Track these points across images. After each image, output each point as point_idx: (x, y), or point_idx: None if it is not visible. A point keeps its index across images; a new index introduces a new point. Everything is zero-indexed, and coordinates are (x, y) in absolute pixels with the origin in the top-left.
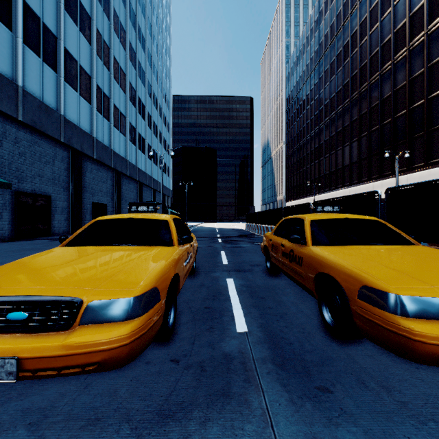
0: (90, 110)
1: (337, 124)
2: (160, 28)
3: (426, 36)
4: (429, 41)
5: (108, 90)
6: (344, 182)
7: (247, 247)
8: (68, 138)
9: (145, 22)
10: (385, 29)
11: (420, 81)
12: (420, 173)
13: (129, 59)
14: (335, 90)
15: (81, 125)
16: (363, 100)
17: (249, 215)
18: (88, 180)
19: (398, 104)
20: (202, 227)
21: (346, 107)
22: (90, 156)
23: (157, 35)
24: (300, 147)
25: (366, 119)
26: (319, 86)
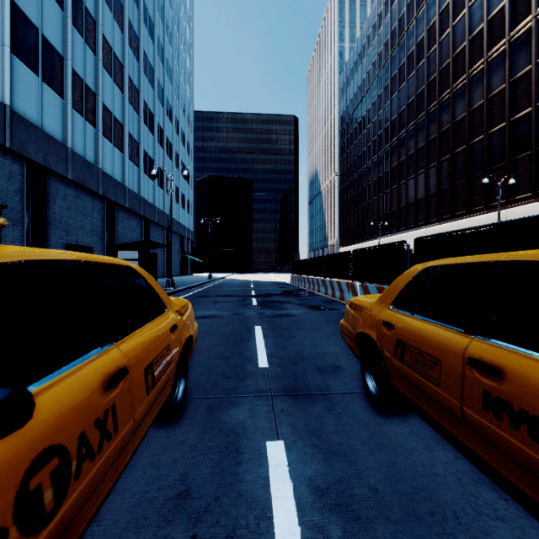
0: (61, 107)
1: (408, 146)
2: (177, 15)
3: (534, 21)
4: (538, 28)
5: (93, 83)
6: (418, 221)
7: (300, 315)
8: (20, 143)
9: (154, 1)
10: (474, 17)
11: (526, 83)
12: (526, 206)
13: (128, 45)
14: (405, 102)
15: (45, 126)
16: (444, 113)
17: (295, 264)
18: (60, 211)
19: (493, 116)
20: (231, 279)
21: (420, 123)
22: (62, 174)
23: (172, 23)
24: (359, 177)
25: (448, 138)
26: (384, 97)
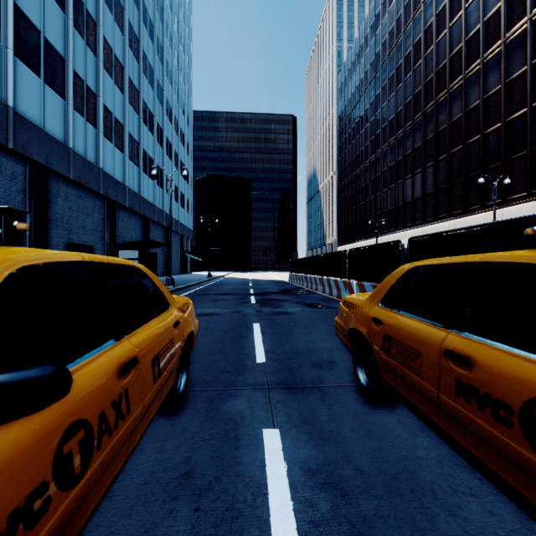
0: (63, 108)
1: (405, 145)
2: (176, 16)
3: (529, 22)
4: (533, 30)
5: (94, 84)
6: (415, 220)
7: (298, 313)
8: (23, 144)
9: (154, 3)
10: (471, 19)
11: (521, 83)
12: (522, 206)
13: (129, 46)
14: (402, 102)
15: (47, 127)
16: (440, 113)
17: (294, 262)
18: (61, 211)
19: (489, 116)
20: (230, 278)
21: (417, 123)
22: (64, 174)
23: (171, 24)
24: (357, 177)
25: (445, 138)
26: (381, 97)
